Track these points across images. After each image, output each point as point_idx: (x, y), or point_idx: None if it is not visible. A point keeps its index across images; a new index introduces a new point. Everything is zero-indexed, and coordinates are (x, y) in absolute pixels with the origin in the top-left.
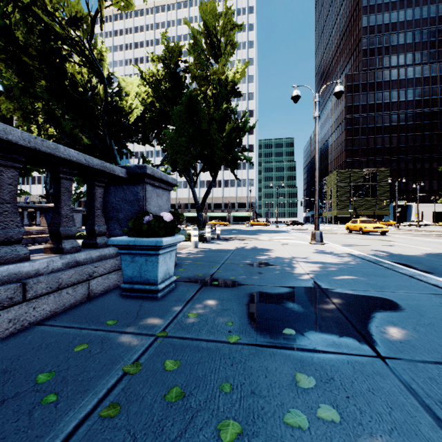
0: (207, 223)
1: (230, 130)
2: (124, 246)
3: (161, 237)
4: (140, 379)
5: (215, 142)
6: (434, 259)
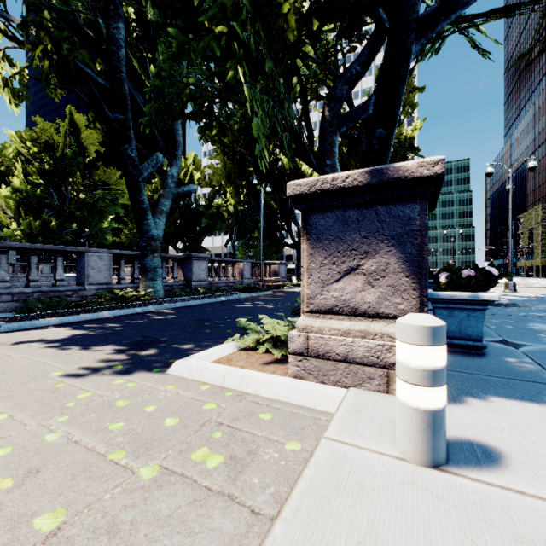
0: None
1: None
2: None
3: None
4: None
5: None
6: None
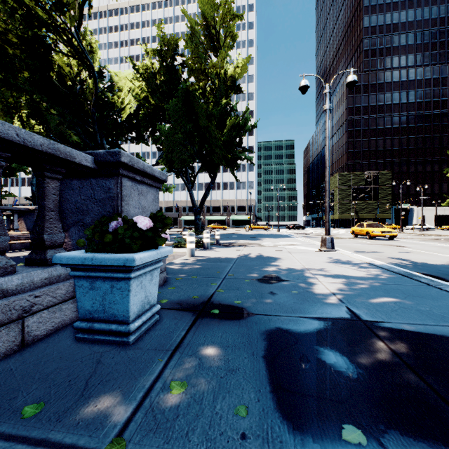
0: (205, 227)
1: (230, 127)
2: (78, 266)
3: (135, 251)
4: None
5: (214, 140)
6: None
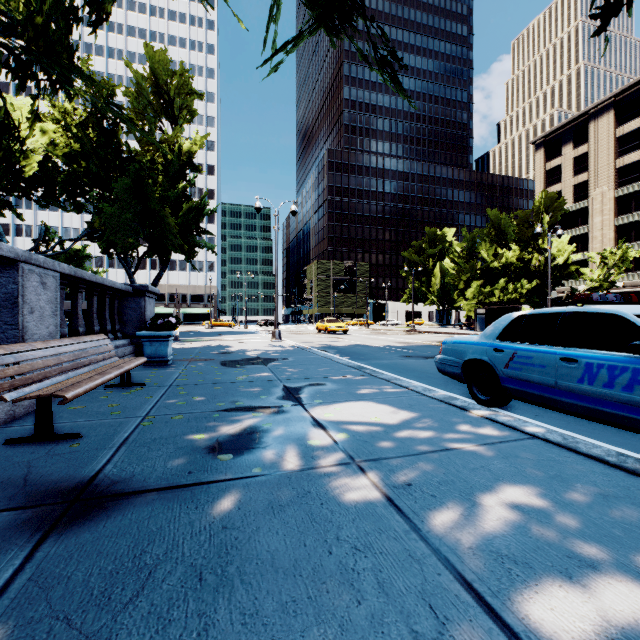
0: None
1: (188, 212)
2: (147, 337)
3: (168, 331)
4: (187, 373)
5: (169, 226)
6: (347, 347)
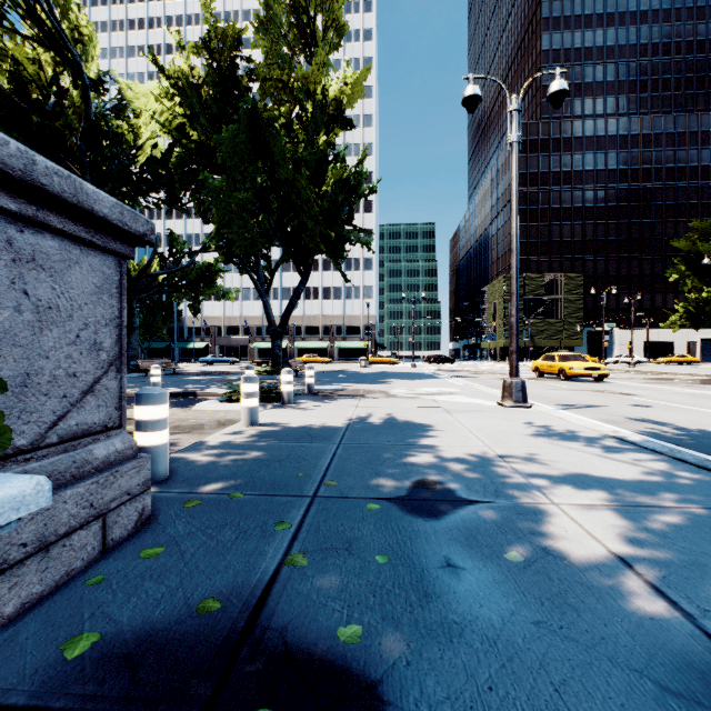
0: (291, 361)
1: (334, 185)
2: None
3: None
4: None
5: (304, 206)
6: None
